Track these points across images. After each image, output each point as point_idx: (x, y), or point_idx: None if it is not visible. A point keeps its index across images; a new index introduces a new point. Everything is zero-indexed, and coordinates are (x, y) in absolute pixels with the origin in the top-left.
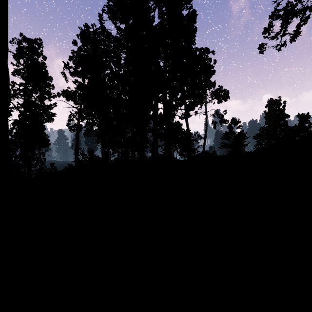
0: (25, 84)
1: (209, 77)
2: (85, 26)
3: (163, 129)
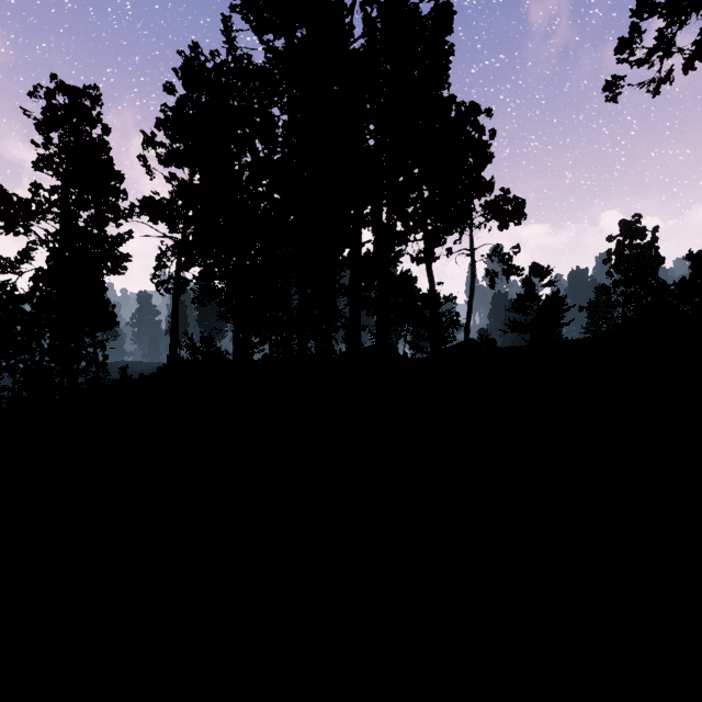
0: (62, 188)
1: (479, 170)
2: (192, 49)
3: (374, 289)
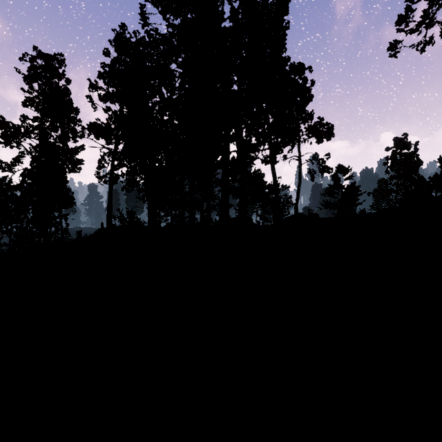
0: (40, 118)
1: (304, 105)
2: (121, 27)
3: (237, 181)
